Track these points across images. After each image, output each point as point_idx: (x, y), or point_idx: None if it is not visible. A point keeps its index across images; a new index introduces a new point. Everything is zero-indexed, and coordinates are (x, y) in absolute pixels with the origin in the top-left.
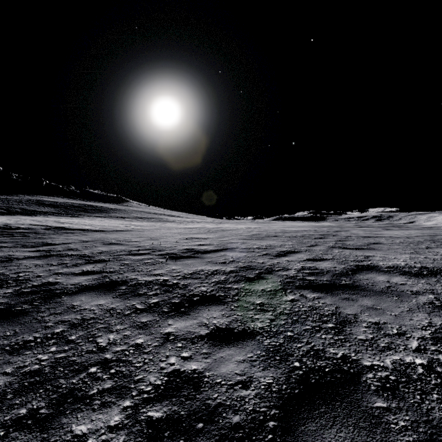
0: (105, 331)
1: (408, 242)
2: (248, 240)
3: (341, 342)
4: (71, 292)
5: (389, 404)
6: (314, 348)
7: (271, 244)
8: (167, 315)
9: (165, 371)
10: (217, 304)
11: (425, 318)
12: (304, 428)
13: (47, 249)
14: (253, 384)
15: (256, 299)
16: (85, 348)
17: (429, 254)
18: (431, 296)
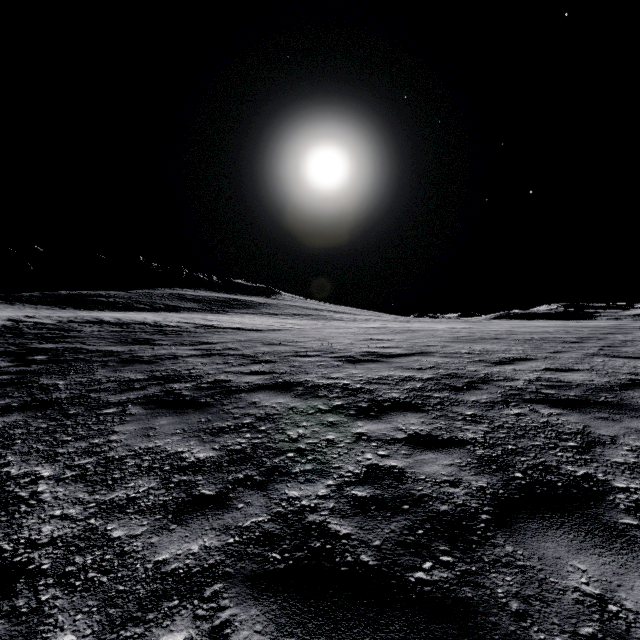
0: (292, 426)
1: None
2: (453, 343)
3: (585, 462)
4: (247, 390)
5: None
6: (544, 463)
7: (489, 349)
8: (355, 418)
9: (362, 463)
10: (414, 411)
11: None
12: (522, 525)
13: (207, 348)
14: (463, 485)
15: (465, 410)
16: (277, 437)
17: None
18: None
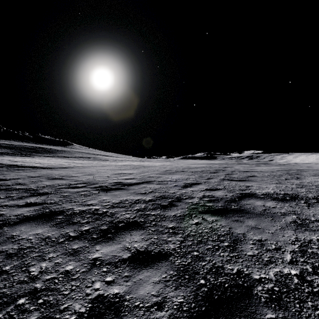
0: (38, 260)
1: (273, 175)
2: (163, 175)
3: (235, 259)
4: (12, 223)
5: (277, 314)
6: (215, 265)
7: (180, 178)
8: (96, 241)
9: (90, 297)
10: (138, 229)
11: (293, 234)
12: None
13: None
14: (167, 304)
15: (169, 223)
16: (17, 278)
17: (288, 184)
18: (294, 216)
